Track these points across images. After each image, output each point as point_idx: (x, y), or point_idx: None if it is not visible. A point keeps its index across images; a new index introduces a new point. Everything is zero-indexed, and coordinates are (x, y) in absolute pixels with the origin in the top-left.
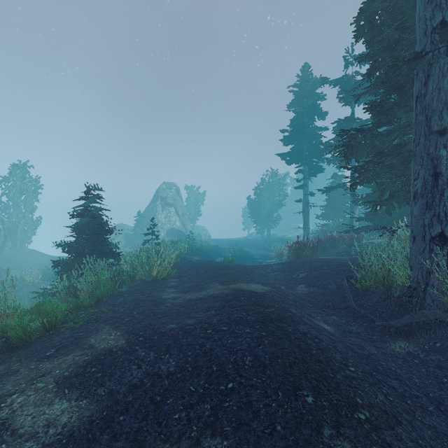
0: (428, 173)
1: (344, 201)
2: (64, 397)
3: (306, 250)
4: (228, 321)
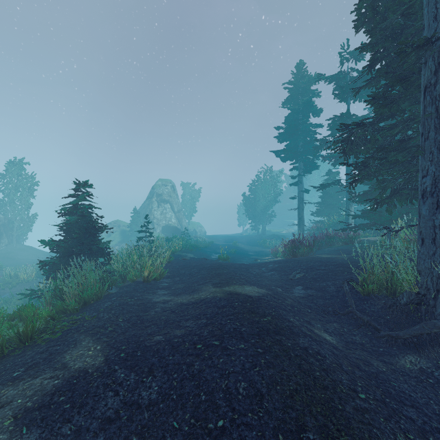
0: (438, 169)
1: (339, 198)
2: (19, 439)
3: (302, 248)
4: (220, 333)
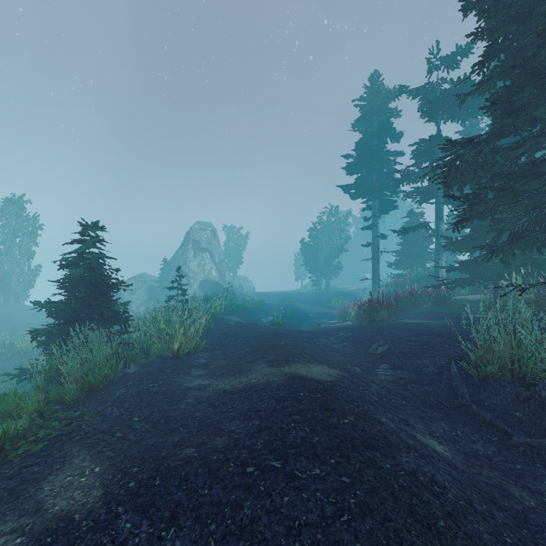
0: None
1: (423, 246)
2: None
3: (381, 311)
4: (282, 447)
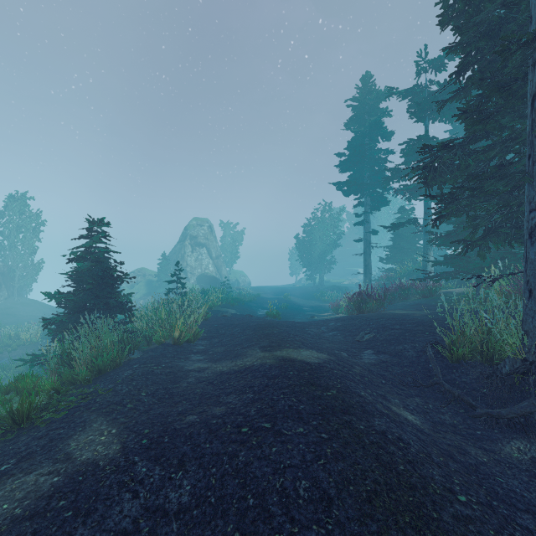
0: None
1: (414, 241)
2: None
3: (370, 302)
4: (272, 413)
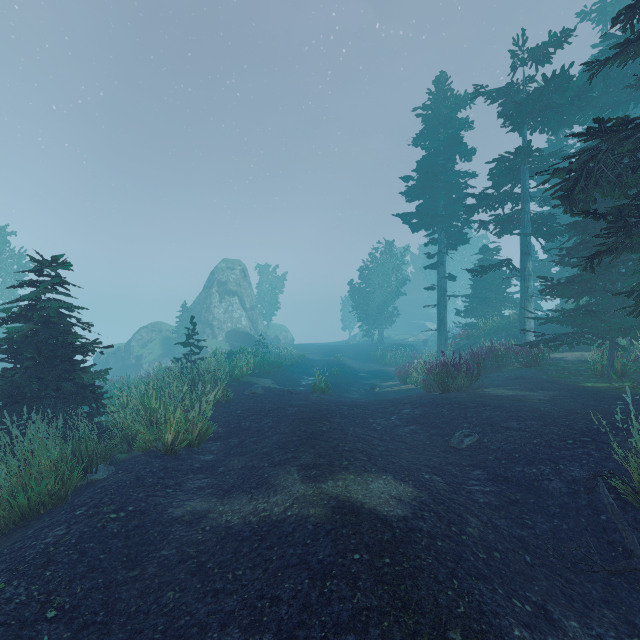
0: None
1: (500, 289)
2: None
3: (459, 377)
4: None
